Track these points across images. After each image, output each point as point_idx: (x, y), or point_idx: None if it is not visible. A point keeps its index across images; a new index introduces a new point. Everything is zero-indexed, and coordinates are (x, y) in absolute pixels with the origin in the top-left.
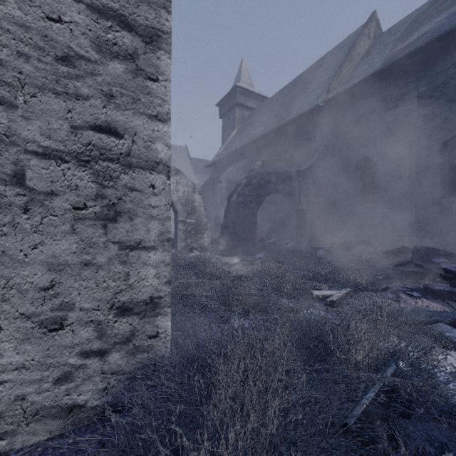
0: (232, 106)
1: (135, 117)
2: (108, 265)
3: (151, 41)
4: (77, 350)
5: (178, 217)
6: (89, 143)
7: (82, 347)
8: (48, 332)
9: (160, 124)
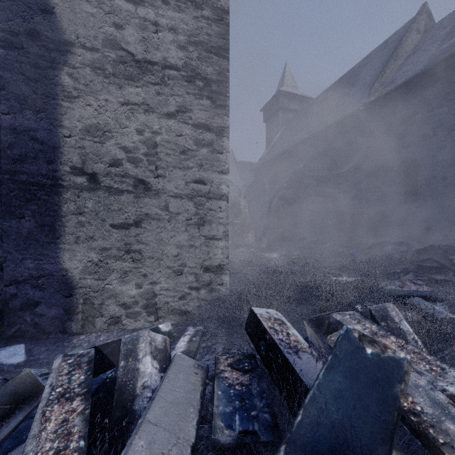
0: (276, 110)
1: (212, 173)
2: (200, 247)
3: (219, 134)
4: (187, 286)
5: None
6: (192, 189)
7: (189, 284)
8: (177, 275)
9: (224, 175)
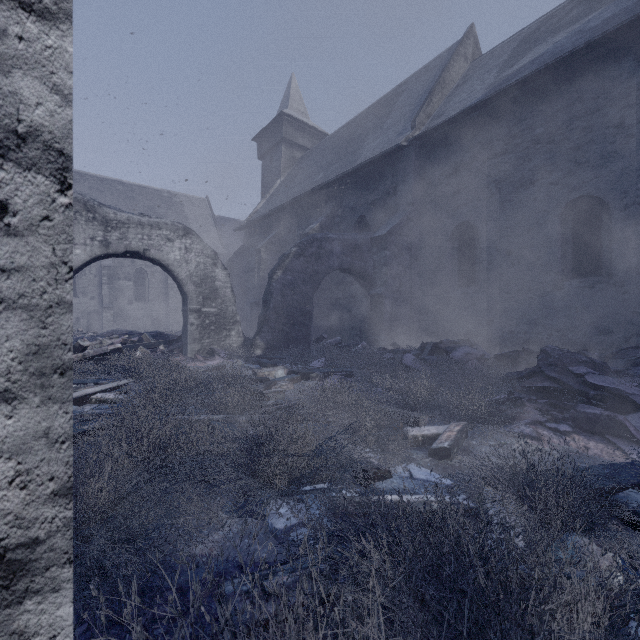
0: (277, 142)
1: None
2: None
3: None
4: None
5: (188, 304)
6: None
7: None
8: None
9: (31, 20)
